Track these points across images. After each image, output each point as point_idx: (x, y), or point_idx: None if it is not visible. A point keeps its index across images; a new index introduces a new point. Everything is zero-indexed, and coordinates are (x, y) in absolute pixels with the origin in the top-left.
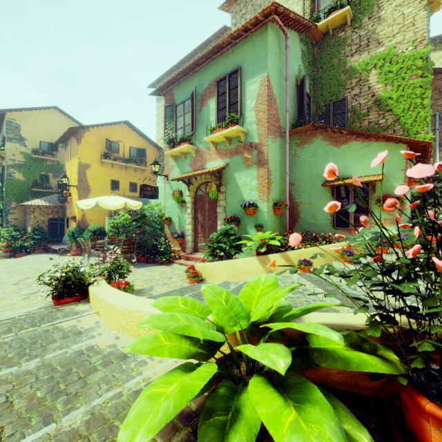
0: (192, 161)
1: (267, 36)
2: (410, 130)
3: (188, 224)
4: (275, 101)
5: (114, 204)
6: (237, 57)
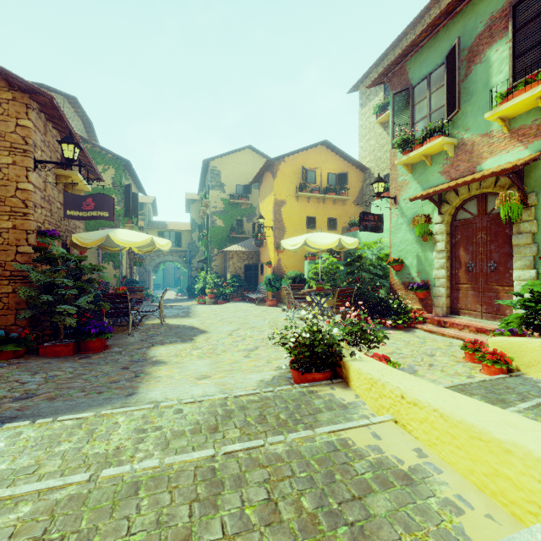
0: (446, 165)
1: None
2: None
3: (437, 269)
4: None
5: (326, 242)
6: None
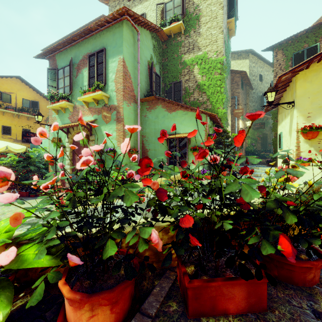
0: (70, 115)
1: (123, 29)
2: (215, 106)
3: (67, 164)
4: (129, 77)
5: None
6: (103, 40)
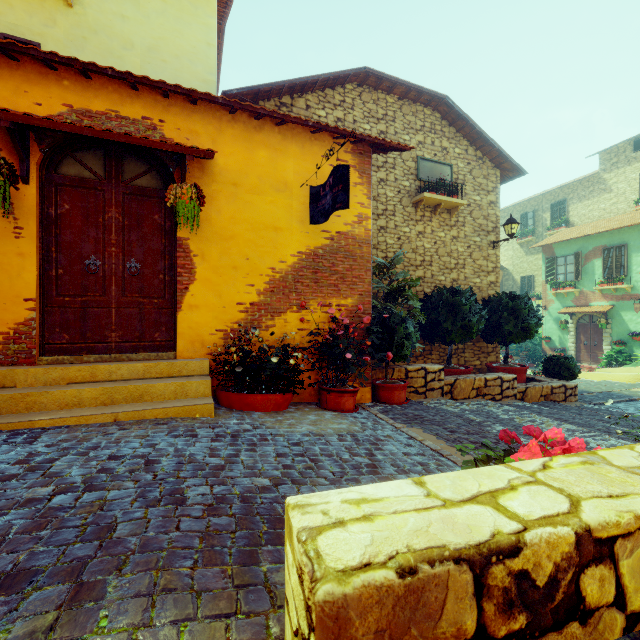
0: (574, 299)
1: None
2: None
3: (570, 343)
4: None
5: None
6: (623, 236)
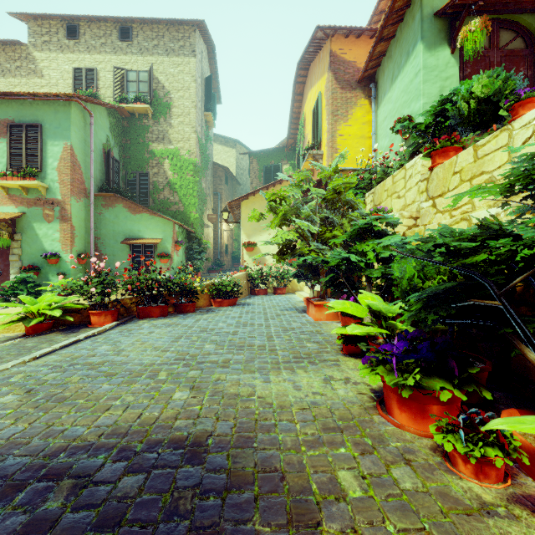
0: None
1: (71, 111)
2: (187, 209)
3: None
4: (79, 167)
5: None
6: (37, 112)
